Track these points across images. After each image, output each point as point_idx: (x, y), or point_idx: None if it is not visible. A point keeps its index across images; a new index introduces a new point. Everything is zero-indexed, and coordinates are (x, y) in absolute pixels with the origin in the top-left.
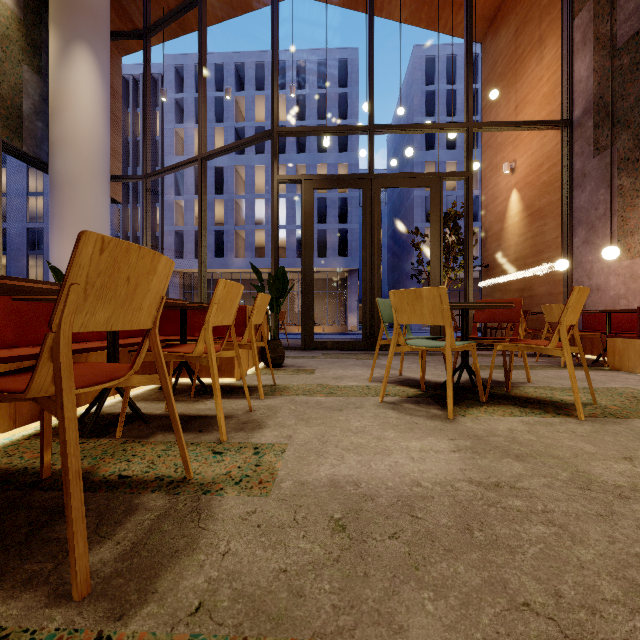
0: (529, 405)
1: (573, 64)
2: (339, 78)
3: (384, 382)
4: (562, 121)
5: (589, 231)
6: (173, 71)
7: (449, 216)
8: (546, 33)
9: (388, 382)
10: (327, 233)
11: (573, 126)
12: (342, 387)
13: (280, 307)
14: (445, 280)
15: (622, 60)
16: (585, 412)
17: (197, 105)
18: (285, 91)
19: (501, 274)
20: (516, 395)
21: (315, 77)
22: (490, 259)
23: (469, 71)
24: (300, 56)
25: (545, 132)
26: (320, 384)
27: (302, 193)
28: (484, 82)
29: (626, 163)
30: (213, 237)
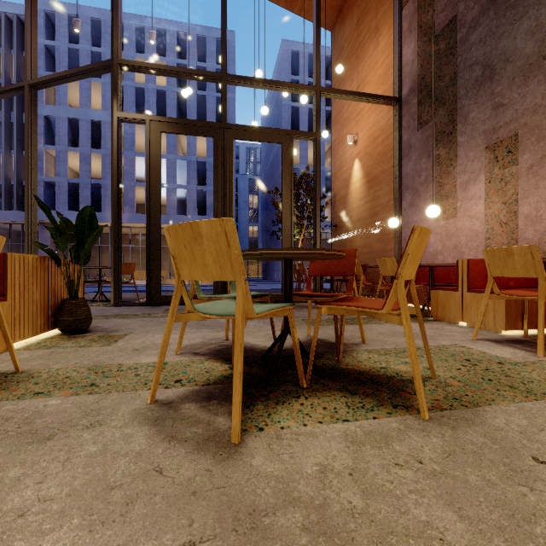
0: (360, 388)
1: (402, 49)
2: (218, 56)
3: (156, 371)
4: (394, 92)
5: (414, 195)
6: (43, 16)
7: (303, 178)
8: (381, 22)
9: (201, 353)
10: (206, 194)
11: (402, 103)
12: (124, 369)
13: (81, 256)
14: (300, 237)
15: (439, 45)
16: (426, 398)
17: (72, 56)
18: (166, 58)
19: (346, 233)
20: (347, 367)
21: (195, 50)
22: (338, 220)
23: (317, 37)
24: (180, 28)
25: (380, 109)
26: (97, 364)
27: (147, 135)
28: (333, 65)
29: (442, 135)
30: (89, 190)
